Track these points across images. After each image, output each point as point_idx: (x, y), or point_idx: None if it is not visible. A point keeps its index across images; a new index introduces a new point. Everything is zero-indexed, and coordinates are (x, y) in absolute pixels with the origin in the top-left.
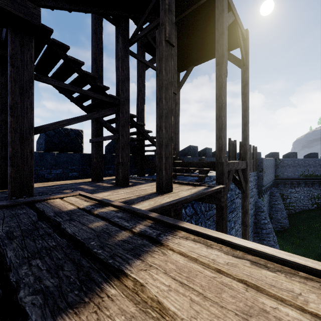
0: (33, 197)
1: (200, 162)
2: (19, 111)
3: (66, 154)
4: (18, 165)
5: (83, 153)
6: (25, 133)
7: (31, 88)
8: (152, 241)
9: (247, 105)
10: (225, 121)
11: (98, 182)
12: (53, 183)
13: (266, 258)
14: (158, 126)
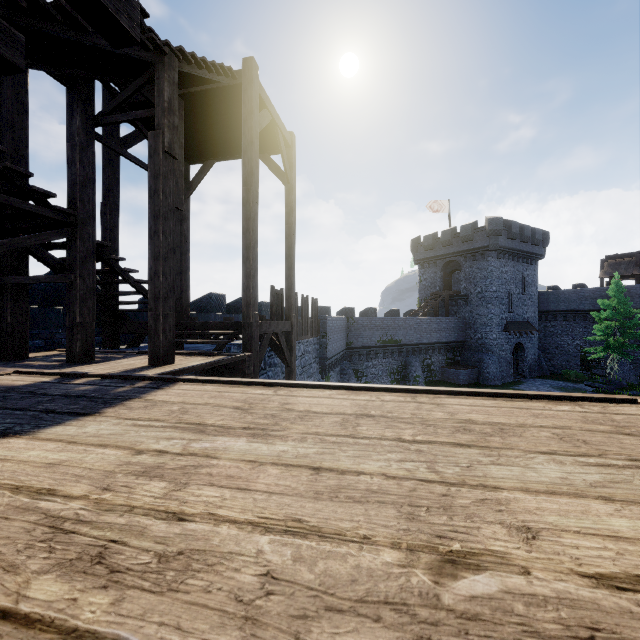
0: None
1: (221, 322)
2: None
3: None
4: None
5: None
6: None
7: None
8: (154, 388)
9: (293, 240)
10: (255, 265)
11: (21, 361)
12: None
13: (241, 384)
14: (153, 270)
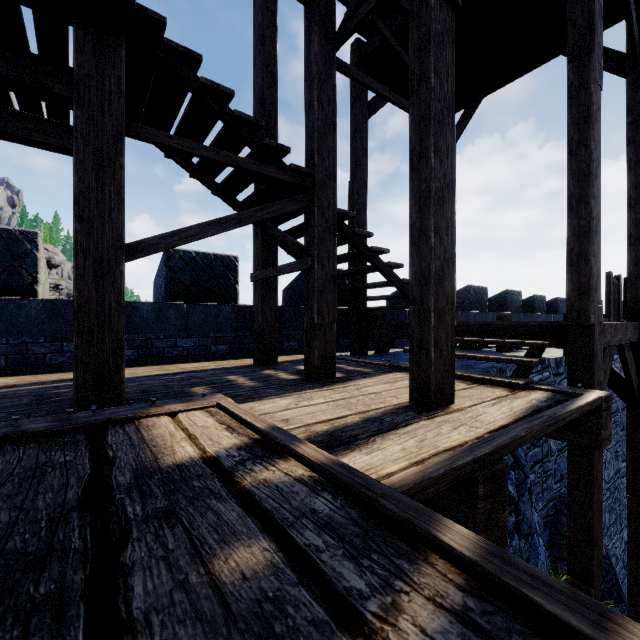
0: (114, 410)
1: (517, 324)
2: (94, 207)
3: (205, 306)
4: (91, 330)
5: (238, 305)
6: (107, 258)
7: (119, 154)
8: None
9: None
10: (597, 211)
11: (267, 368)
12: (179, 367)
13: None
14: (416, 227)
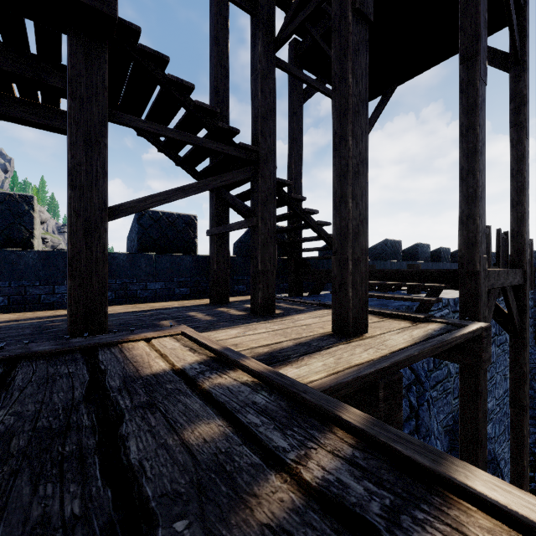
0: (101, 336)
1: (421, 270)
2: (84, 178)
3: (170, 256)
4: (82, 275)
5: (197, 255)
6: (94, 218)
7: (103, 136)
8: None
9: (525, 147)
10: (482, 181)
11: (221, 306)
12: (149, 305)
13: None
14: (338, 194)
